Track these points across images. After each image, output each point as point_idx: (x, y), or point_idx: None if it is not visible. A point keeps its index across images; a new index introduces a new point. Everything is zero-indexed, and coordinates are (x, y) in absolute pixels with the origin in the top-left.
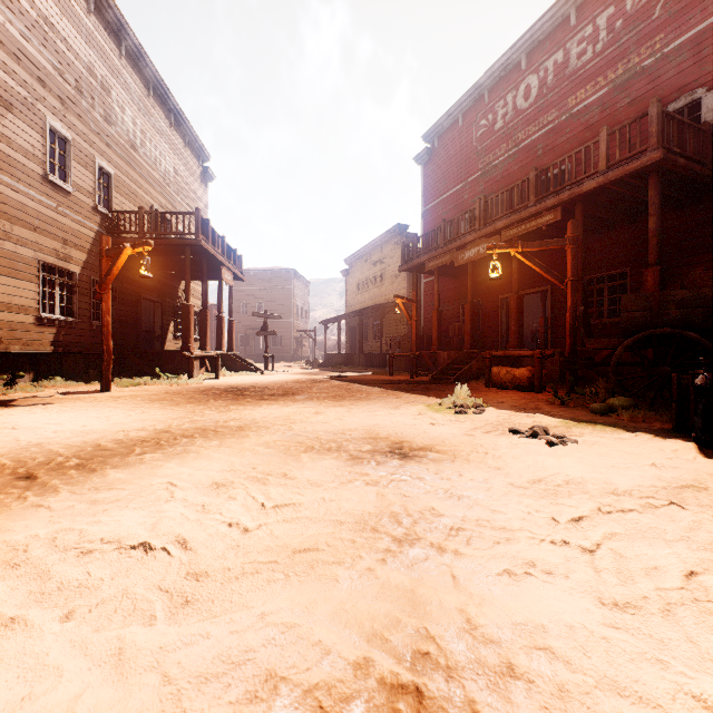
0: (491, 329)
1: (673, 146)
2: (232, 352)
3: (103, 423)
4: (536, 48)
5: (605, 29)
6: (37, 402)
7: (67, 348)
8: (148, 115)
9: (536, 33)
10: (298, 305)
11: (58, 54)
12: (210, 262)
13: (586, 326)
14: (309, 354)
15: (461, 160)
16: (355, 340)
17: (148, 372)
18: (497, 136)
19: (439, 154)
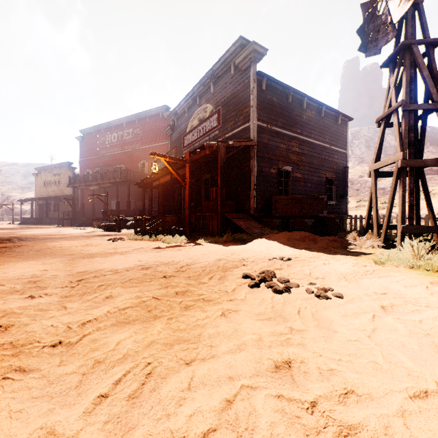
0: None
1: (132, 176)
2: None
3: None
4: (117, 126)
5: (131, 134)
6: None
7: None
8: None
9: (116, 122)
10: None
11: None
12: None
13: (104, 214)
14: (0, 218)
15: (95, 148)
16: (42, 210)
17: None
18: (106, 146)
19: (87, 141)
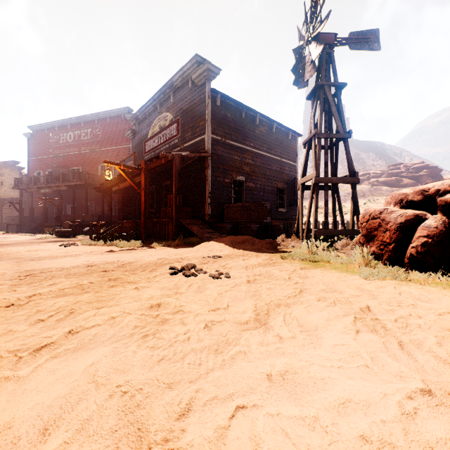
0: None
1: (90, 180)
2: None
3: None
4: (73, 124)
5: (90, 134)
6: None
7: None
8: None
9: (72, 121)
10: None
11: None
12: None
13: (57, 219)
14: None
15: (47, 147)
16: None
17: None
18: (61, 145)
19: (37, 138)
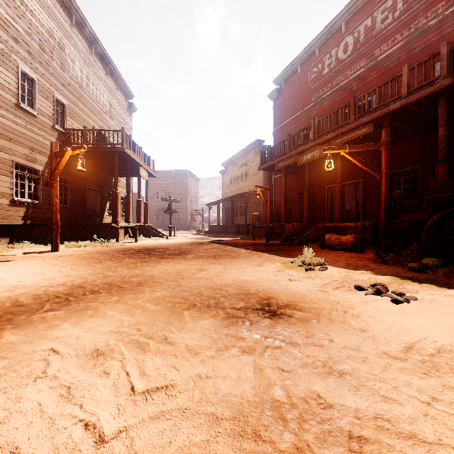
0: (320, 208)
1: None
2: (147, 224)
3: (35, 279)
4: (352, 17)
5: (401, 1)
6: (1, 260)
7: (33, 221)
8: (91, 66)
9: (352, 7)
10: (191, 194)
11: (27, 21)
12: (132, 164)
13: (401, 205)
14: (199, 225)
15: (300, 96)
16: (229, 216)
17: (90, 237)
18: (324, 78)
19: (285, 92)
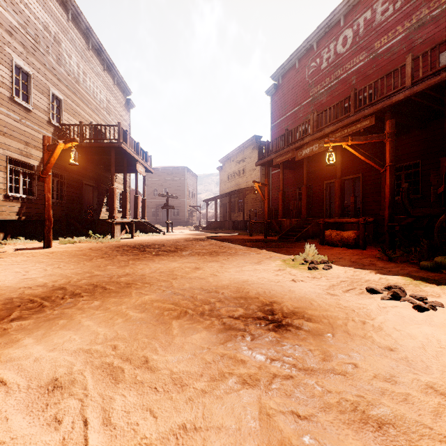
0: (319, 204)
1: None
2: (144, 220)
3: (14, 279)
4: (351, 10)
5: None
6: None
7: (28, 217)
8: (88, 61)
9: (351, 0)
10: (189, 190)
11: (21, 14)
12: (129, 159)
13: (409, 199)
14: (196, 221)
15: (298, 91)
16: (226, 212)
17: (86, 233)
18: (323, 73)
19: (282, 87)
